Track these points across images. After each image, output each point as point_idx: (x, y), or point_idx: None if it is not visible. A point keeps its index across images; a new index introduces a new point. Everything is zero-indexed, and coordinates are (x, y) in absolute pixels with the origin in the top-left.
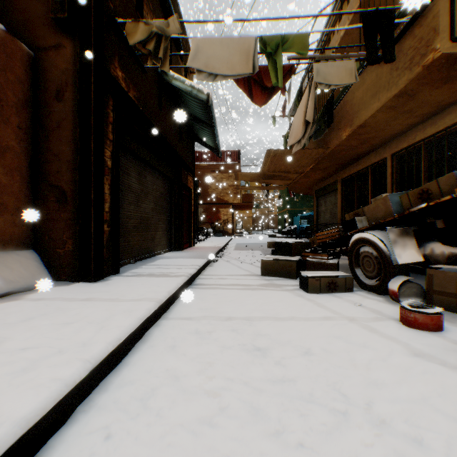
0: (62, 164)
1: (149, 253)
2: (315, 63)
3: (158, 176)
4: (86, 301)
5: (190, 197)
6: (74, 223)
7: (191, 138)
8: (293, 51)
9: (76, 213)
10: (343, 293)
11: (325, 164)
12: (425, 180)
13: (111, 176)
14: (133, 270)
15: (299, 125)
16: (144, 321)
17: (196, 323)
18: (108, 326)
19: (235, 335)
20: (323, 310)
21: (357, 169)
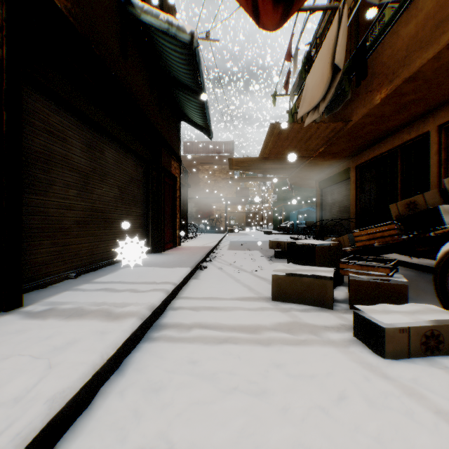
0: None
1: (110, 260)
2: None
3: (125, 154)
4: None
5: (174, 186)
6: None
7: (176, 116)
8: None
9: None
10: None
11: (340, 146)
12: None
13: None
14: (56, 296)
15: (317, 83)
16: None
17: None
18: None
19: None
20: None
21: (379, 152)
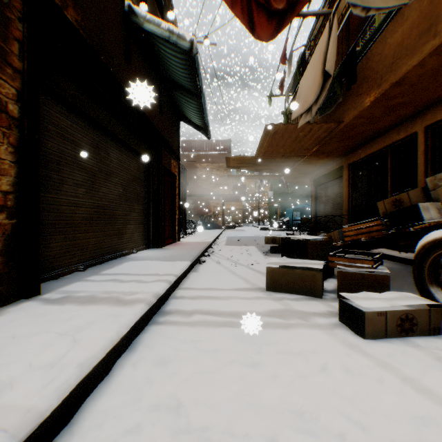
0: None
1: (114, 254)
2: None
3: (128, 154)
4: None
5: (174, 184)
6: None
7: (176, 116)
8: None
9: None
10: (426, 337)
11: (333, 145)
12: None
13: (19, 131)
14: (69, 286)
15: (310, 87)
16: None
17: None
18: None
19: None
20: None
21: (371, 151)
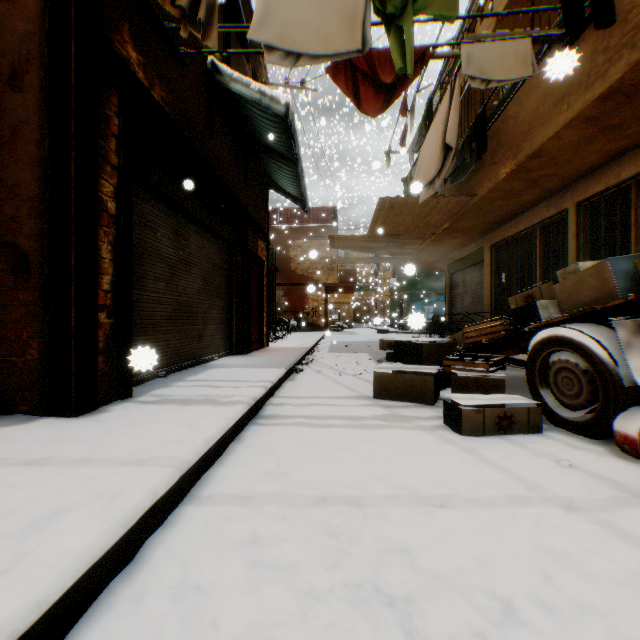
0: (21, 204)
1: (193, 360)
2: (464, 45)
3: (209, 238)
4: (33, 467)
5: (261, 272)
6: (42, 310)
7: (263, 184)
8: (431, 12)
9: (45, 292)
10: (525, 435)
11: (468, 222)
12: (637, 242)
13: (115, 228)
14: (159, 390)
15: (432, 156)
16: (138, 521)
17: (254, 515)
18: (33, 554)
19: (334, 554)
20: (503, 478)
21: (516, 229)
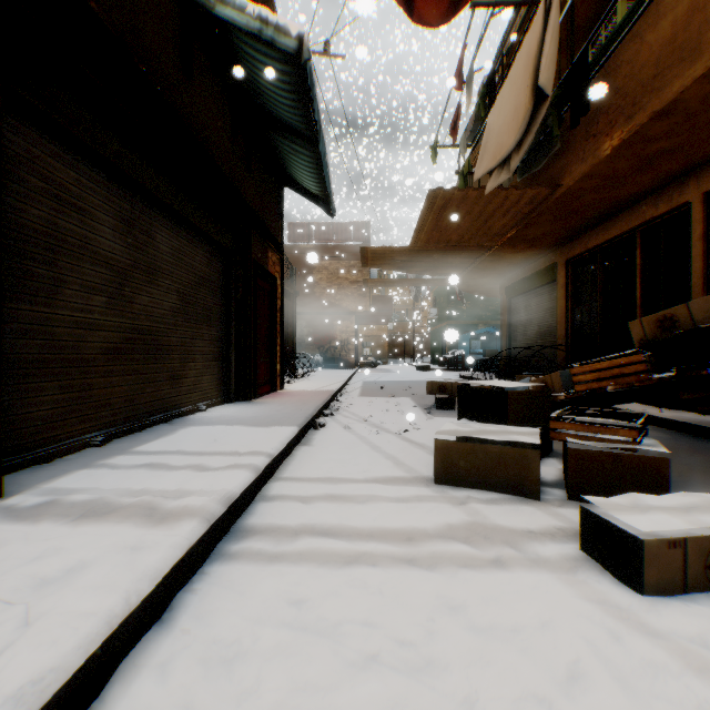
0: None
1: (164, 413)
2: None
3: (191, 239)
4: None
5: (273, 293)
6: None
7: (276, 179)
8: None
9: None
10: None
11: (542, 227)
12: None
13: None
14: (64, 479)
15: (507, 122)
16: None
17: None
18: None
19: None
20: None
21: (606, 237)
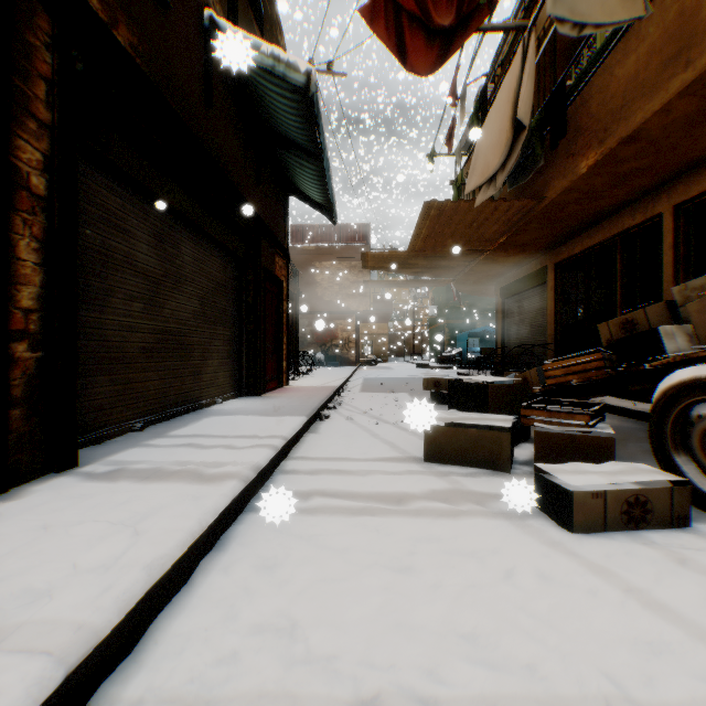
0: None
1: (187, 405)
2: None
3: (209, 249)
4: None
5: (280, 296)
6: None
7: (282, 189)
8: None
9: None
10: (667, 530)
11: (530, 234)
12: None
13: (47, 217)
14: (121, 454)
15: (493, 144)
16: None
17: None
18: None
19: None
20: (685, 641)
21: (590, 243)
